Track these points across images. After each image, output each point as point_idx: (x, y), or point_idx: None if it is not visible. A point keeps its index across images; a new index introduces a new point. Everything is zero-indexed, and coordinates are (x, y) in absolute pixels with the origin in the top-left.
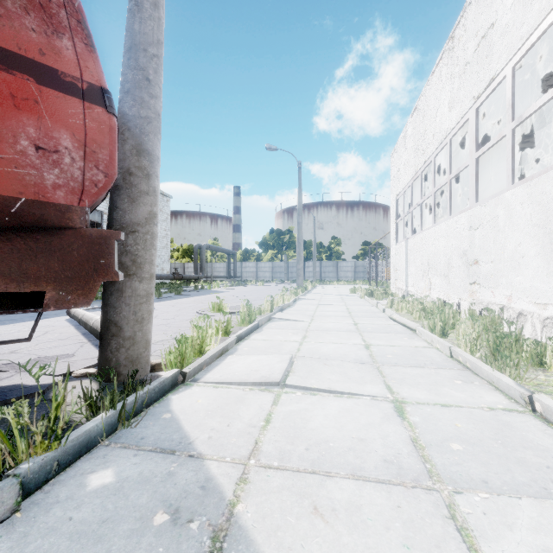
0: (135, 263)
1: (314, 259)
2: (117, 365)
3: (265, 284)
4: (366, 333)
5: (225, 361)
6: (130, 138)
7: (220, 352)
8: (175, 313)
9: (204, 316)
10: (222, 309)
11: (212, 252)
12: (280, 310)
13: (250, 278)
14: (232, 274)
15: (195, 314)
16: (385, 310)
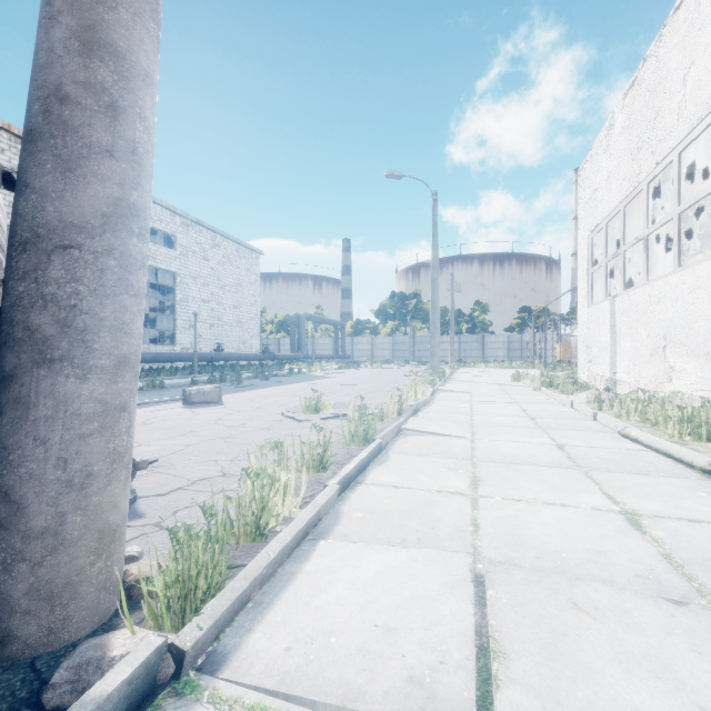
0: (67, 330)
1: (451, 332)
2: (4, 611)
3: (384, 366)
4: (601, 475)
5: (308, 565)
6: (64, 12)
7: (301, 533)
8: (250, 414)
9: (271, 445)
10: (321, 409)
11: (314, 324)
12: (413, 412)
13: (363, 358)
14: (339, 352)
15: (279, 416)
16: (599, 416)
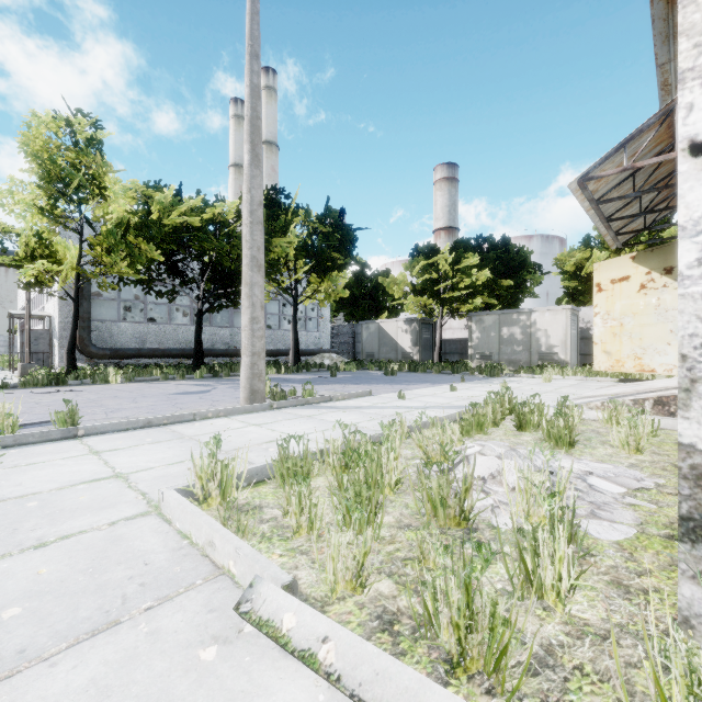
0: None
1: None
2: None
3: None
4: None
5: None
6: None
7: None
8: None
9: None
10: None
11: None
12: None
13: None
14: None
15: None
16: None
